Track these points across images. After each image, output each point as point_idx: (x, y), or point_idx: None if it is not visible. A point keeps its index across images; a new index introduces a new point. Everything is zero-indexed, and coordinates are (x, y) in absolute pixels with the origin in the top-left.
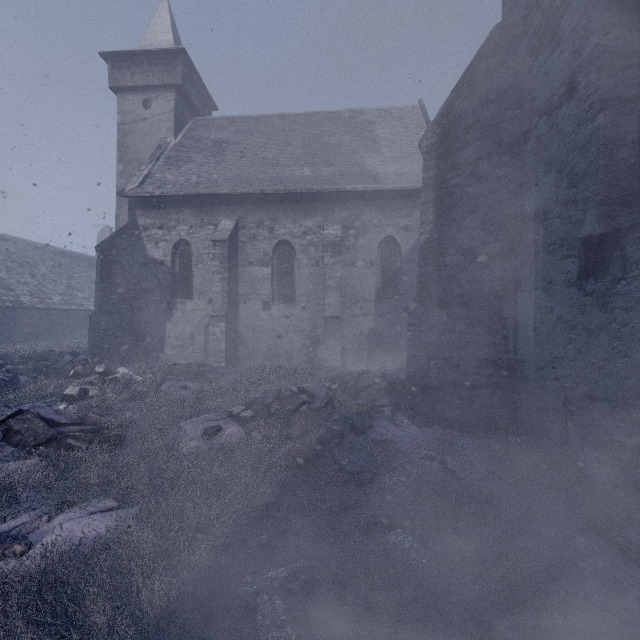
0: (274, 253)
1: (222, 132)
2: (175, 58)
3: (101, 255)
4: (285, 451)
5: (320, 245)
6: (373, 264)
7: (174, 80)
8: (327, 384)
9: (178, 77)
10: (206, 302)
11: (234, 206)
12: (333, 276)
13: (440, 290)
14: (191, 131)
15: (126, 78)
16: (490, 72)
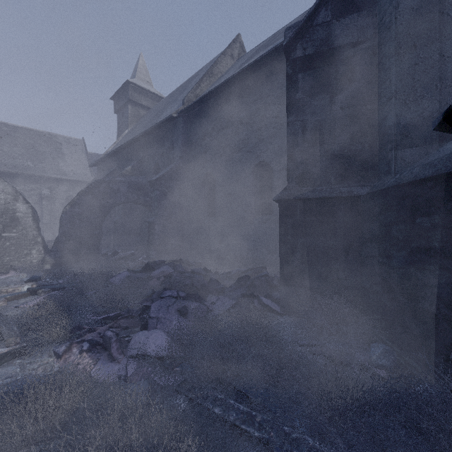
0: None
1: None
2: None
3: None
4: None
5: (39, 195)
6: (64, 205)
7: None
8: None
9: None
10: None
11: None
12: (47, 209)
13: None
14: None
15: None
16: None
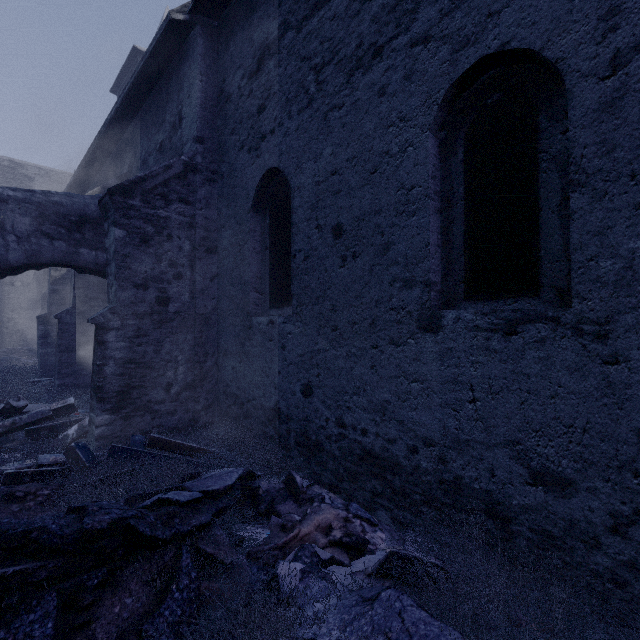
0: None
1: None
2: None
3: None
4: None
5: None
6: (30, 285)
7: None
8: None
9: None
10: None
11: None
12: None
13: None
14: None
15: None
16: None
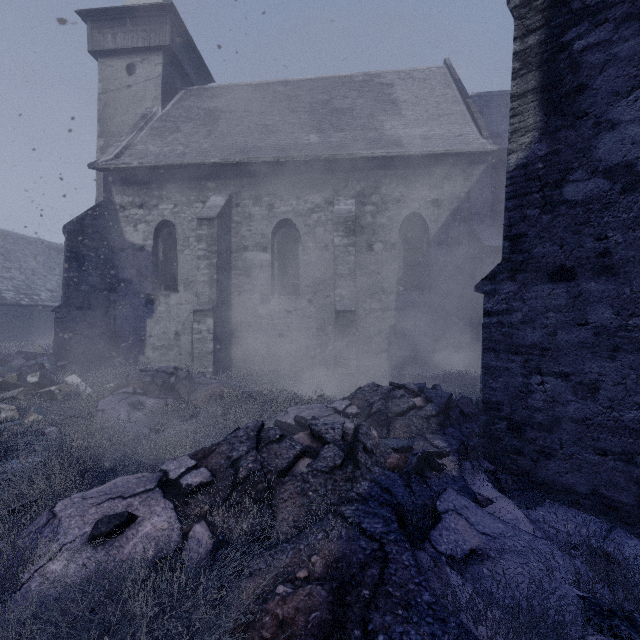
0: (274, 236)
1: (216, 100)
2: (162, 15)
3: (68, 238)
4: (254, 593)
5: (329, 225)
6: (394, 247)
7: (161, 41)
8: (341, 406)
9: (166, 37)
10: (193, 294)
11: (226, 179)
12: (346, 261)
13: (553, 248)
14: (182, 101)
15: (107, 40)
16: None
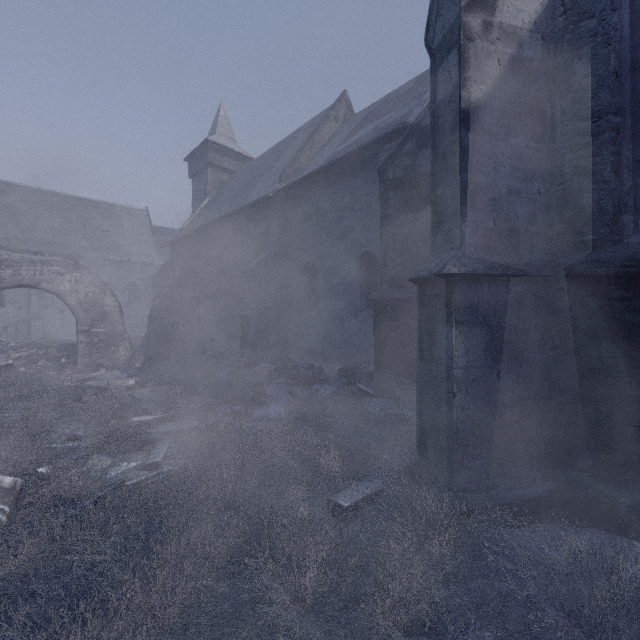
0: None
1: (8, 197)
2: None
3: None
4: None
5: None
6: (125, 293)
7: None
8: None
9: None
10: (17, 309)
11: None
12: None
13: None
14: None
15: None
16: (167, 269)
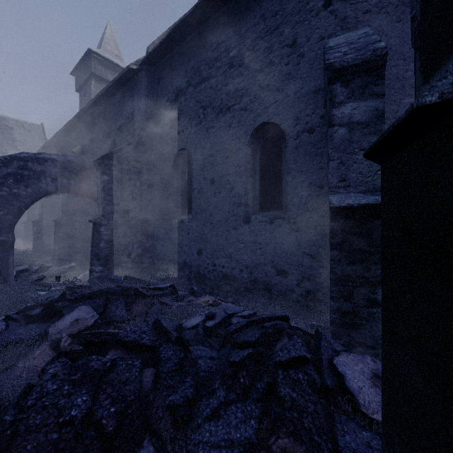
0: None
1: None
2: None
3: None
4: None
5: None
6: None
7: None
8: None
9: None
10: None
11: None
12: None
13: (34, 218)
14: None
15: None
16: None
